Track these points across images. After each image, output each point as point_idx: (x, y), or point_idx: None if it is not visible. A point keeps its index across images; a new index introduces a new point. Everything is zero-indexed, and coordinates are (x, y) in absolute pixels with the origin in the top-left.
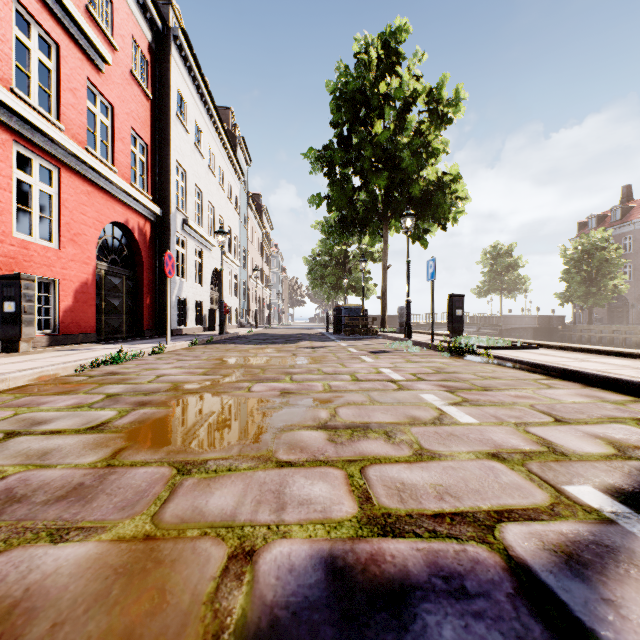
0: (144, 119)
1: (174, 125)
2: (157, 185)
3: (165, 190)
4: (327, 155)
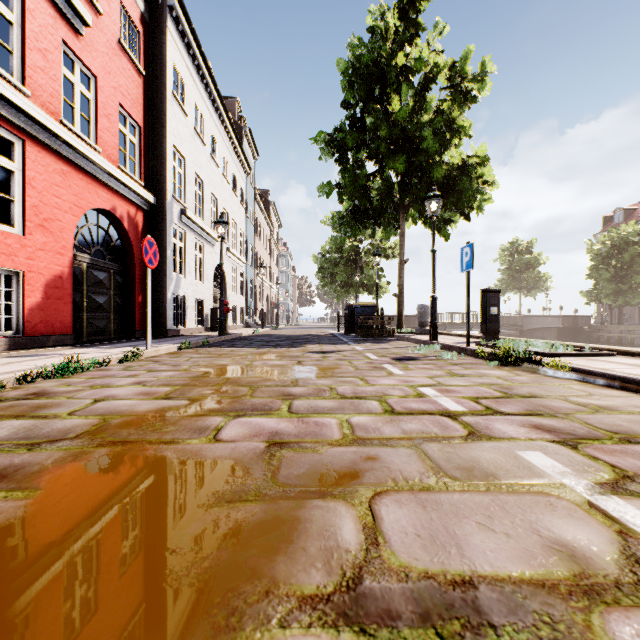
0: (135, 96)
1: (170, 105)
2: (151, 171)
3: (160, 176)
4: (338, 138)
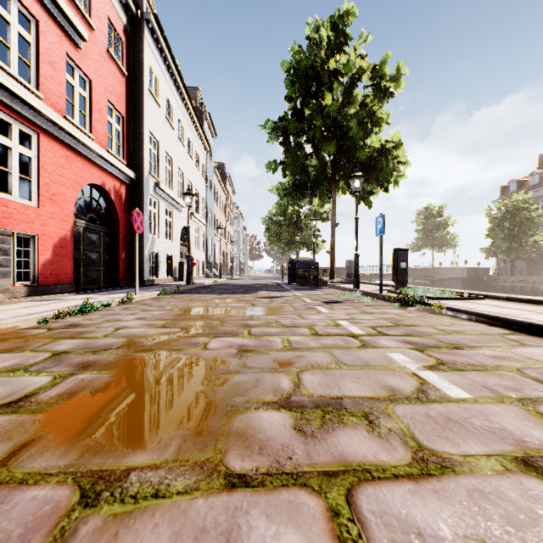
0: (120, 93)
1: (147, 99)
2: (132, 152)
3: (139, 156)
4: (282, 125)
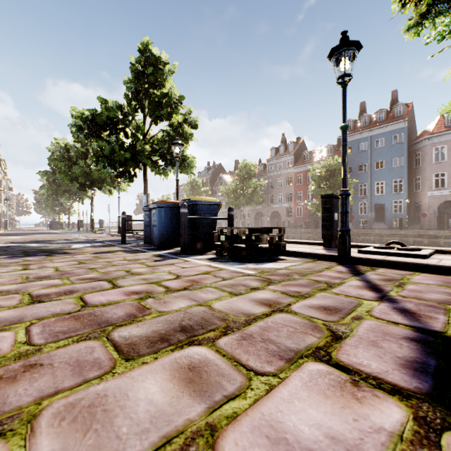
0: None
1: None
2: None
3: None
4: (47, 175)
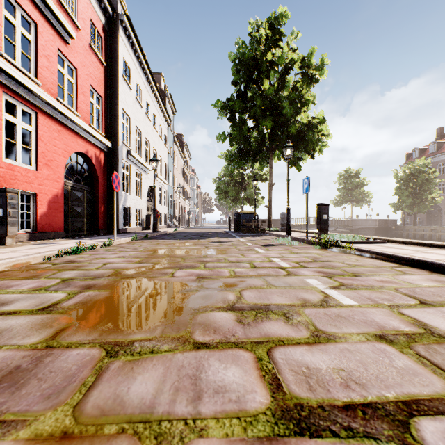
0: (99, 79)
1: (121, 83)
2: (109, 126)
3: (114, 130)
4: (229, 105)
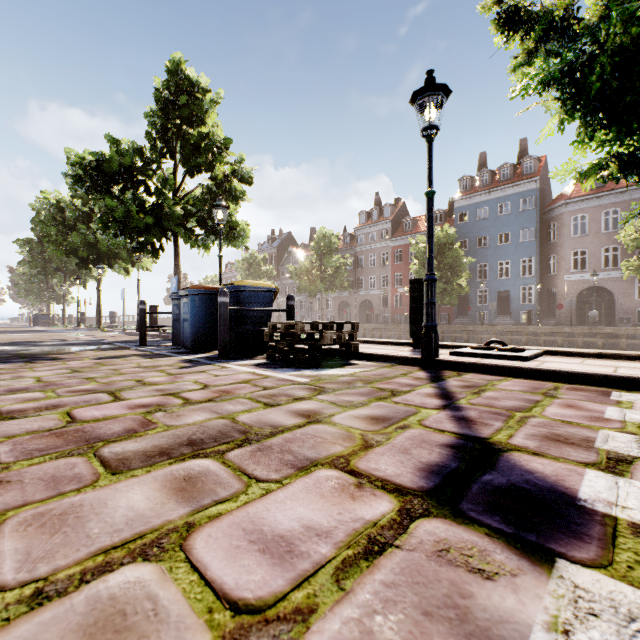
0: None
1: None
2: None
3: None
4: (29, 246)
